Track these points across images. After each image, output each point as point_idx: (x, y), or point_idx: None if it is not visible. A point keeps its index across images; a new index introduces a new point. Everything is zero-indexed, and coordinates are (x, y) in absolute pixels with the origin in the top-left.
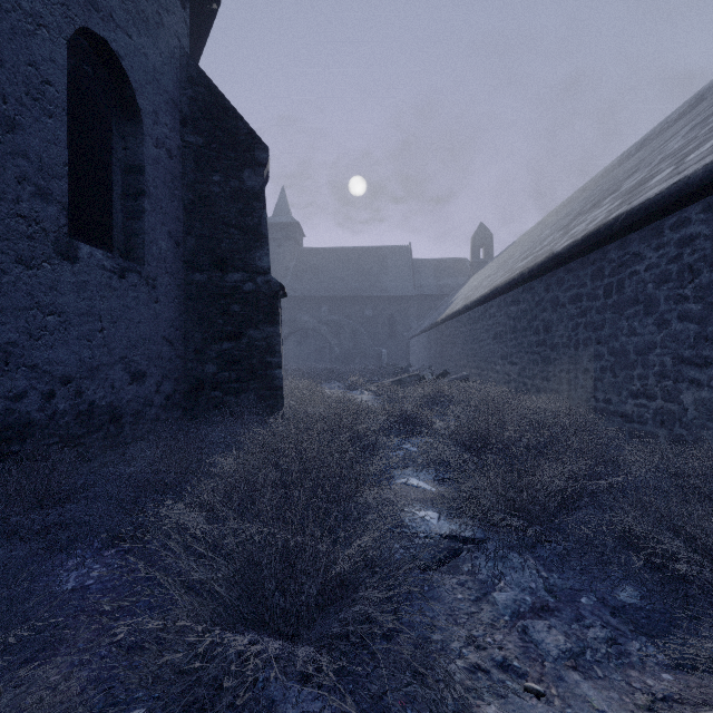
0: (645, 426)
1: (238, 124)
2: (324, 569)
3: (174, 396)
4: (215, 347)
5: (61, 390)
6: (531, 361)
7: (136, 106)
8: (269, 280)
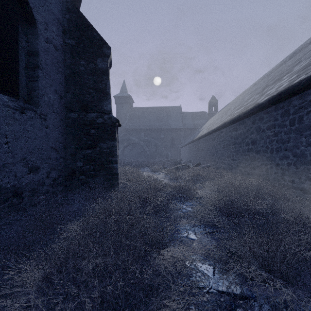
0: None
1: (94, 34)
2: None
3: (58, 178)
4: (82, 152)
5: None
6: (244, 159)
7: (33, 17)
8: (110, 117)
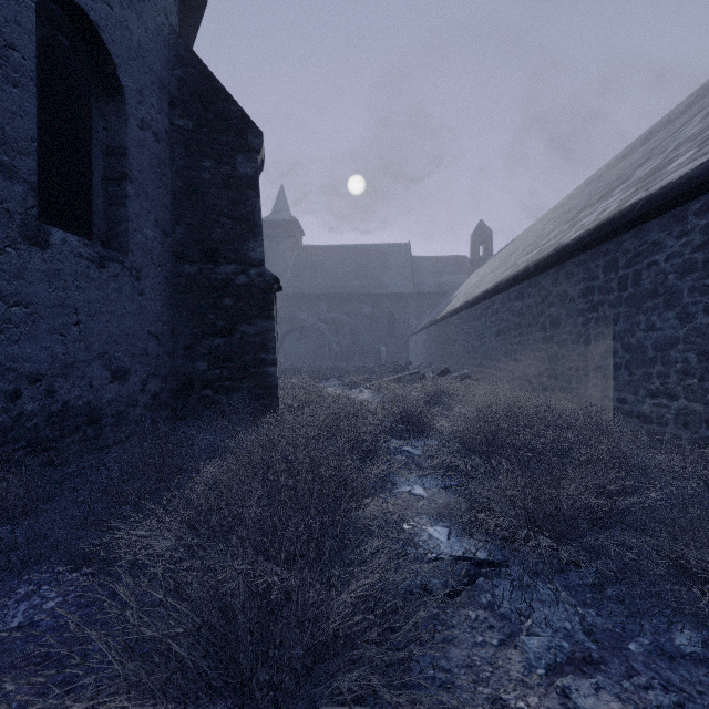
0: (666, 427)
1: (231, 107)
2: (315, 617)
3: (161, 395)
4: (206, 343)
5: (29, 389)
6: (537, 358)
7: (118, 83)
8: (263, 272)
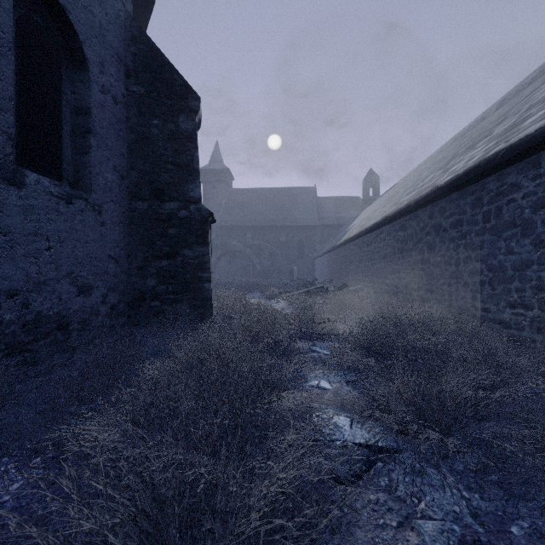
0: (522, 332)
1: (174, 76)
2: (237, 510)
3: (119, 305)
4: (155, 264)
5: (7, 302)
6: (417, 276)
7: (83, 56)
8: (200, 208)
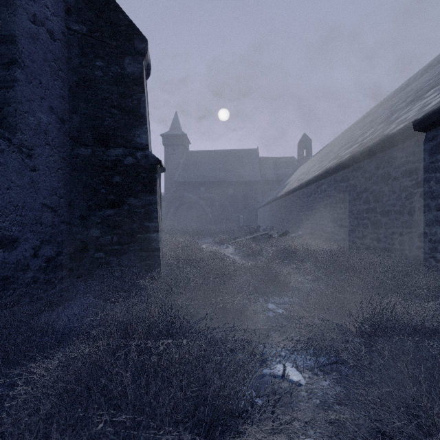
0: None
1: (119, 16)
2: None
3: (57, 258)
4: (98, 213)
5: None
6: (361, 225)
7: None
8: (147, 155)
